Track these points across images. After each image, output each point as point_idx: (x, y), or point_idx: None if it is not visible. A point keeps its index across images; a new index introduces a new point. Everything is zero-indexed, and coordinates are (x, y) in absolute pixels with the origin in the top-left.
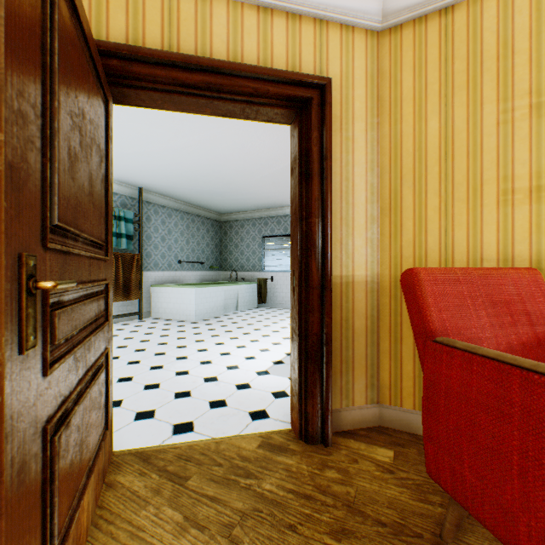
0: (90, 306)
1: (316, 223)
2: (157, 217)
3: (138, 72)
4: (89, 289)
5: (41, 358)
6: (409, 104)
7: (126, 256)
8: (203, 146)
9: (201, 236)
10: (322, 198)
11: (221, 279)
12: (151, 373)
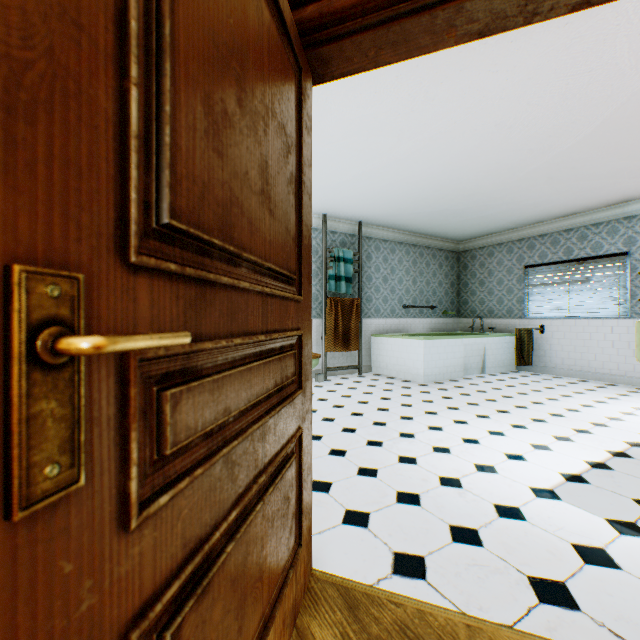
0: (263, 371)
1: None
2: (378, 254)
3: (339, 9)
4: (264, 344)
5: (114, 495)
6: None
7: (344, 301)
8: (434, 144)
9: (430, 273)
10: None
11: (458, 329)
12: (366, 450)
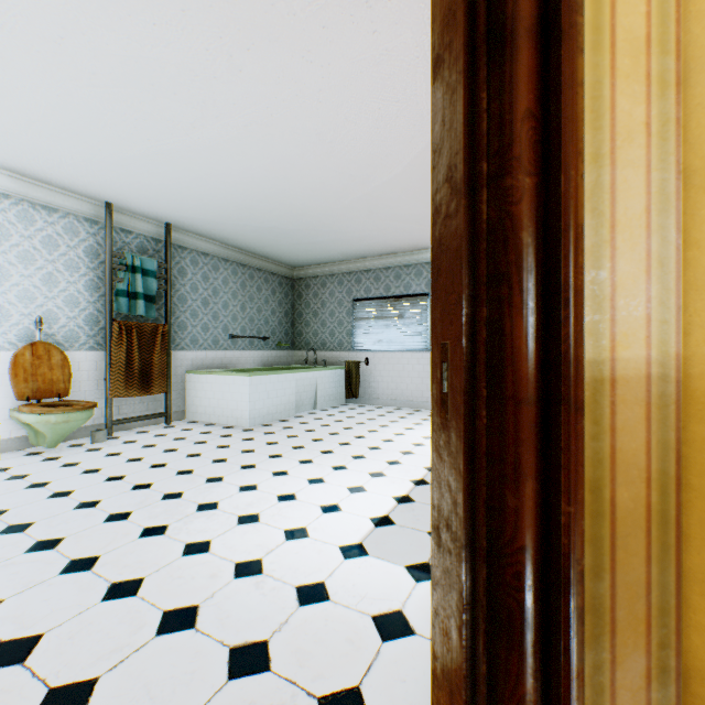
0: None
1: (526, 192)
2: (196, 270)
3: None
4: None
5: None
6: None
7: (144, 328)
8: (252, 138)
9: (263, 299)
10: (543, 115)
11: (294, 362)
12: (137, 547)
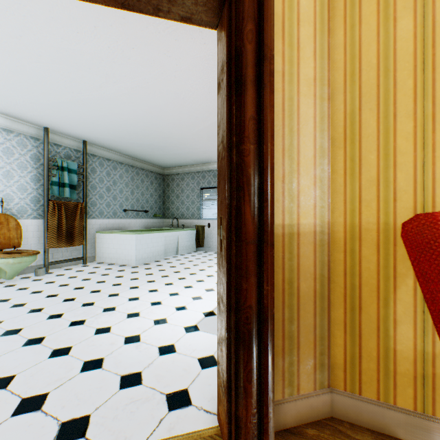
0: None
1: (251, 151)
2: (103, 169)
3: None
4: None
5: None
6: (371, 1)
7: (69, 205)
8: (136, 94)
9: (145, 187)
10: (259, 117)
11: (164, 226)
12: (67, 331)
